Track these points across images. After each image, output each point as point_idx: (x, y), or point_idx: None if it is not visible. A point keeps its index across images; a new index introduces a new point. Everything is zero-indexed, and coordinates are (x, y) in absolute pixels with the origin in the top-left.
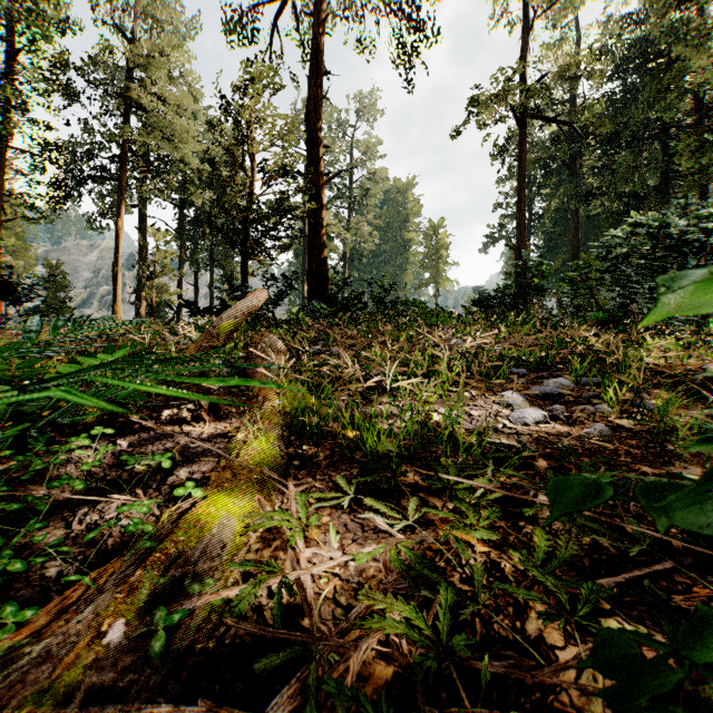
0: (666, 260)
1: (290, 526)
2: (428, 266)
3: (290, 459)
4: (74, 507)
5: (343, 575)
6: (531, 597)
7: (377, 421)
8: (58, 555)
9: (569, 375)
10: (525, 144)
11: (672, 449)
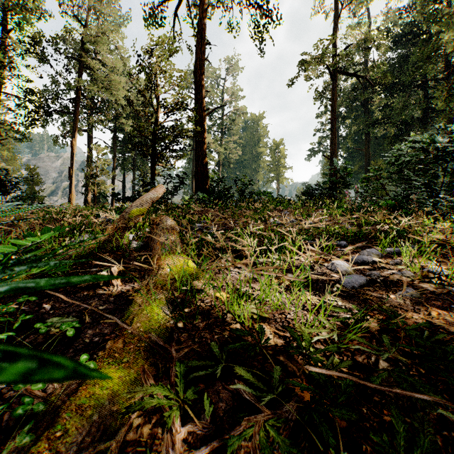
0: (433, 165)
1: (167, 404)
2: (272, 169)
3: (175, 321)
4: None
5: None
6: None
7: (242, 285)
8: None
9: (376, 246)
10: (336, 90)
11: None
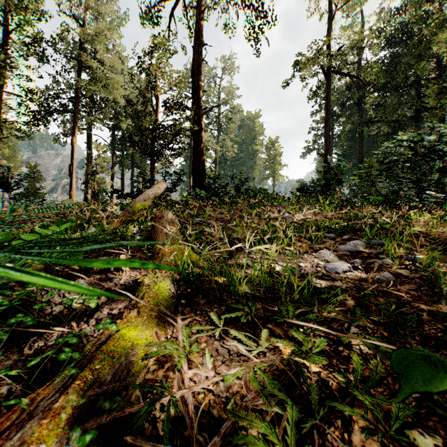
0: (421, 163)
1: (177, 353)
2: (268, 167)
3: (179, 299)
4: (27, 336)
5: (215, 391)
6: (355, 414)
7: (237, 271)
8: (11, 375)
9: (362, 238)
10: (330, 89)
11: (437, 291)
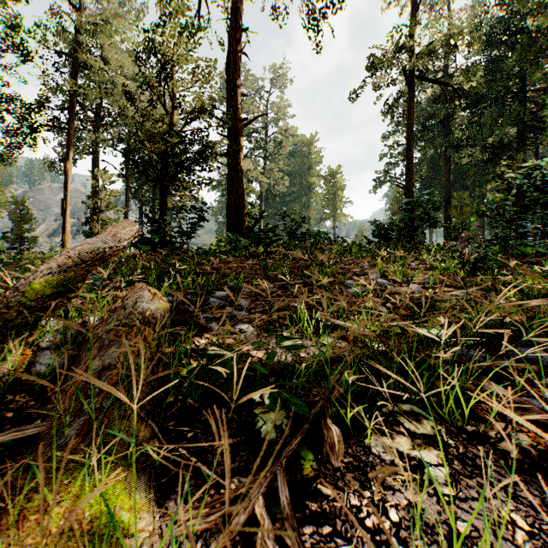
0: None
1: None
2: (328, 204)
3: None
4: None
5: None
6: None
7: None
8: None
9: None
10: (413, 100)
11: None
